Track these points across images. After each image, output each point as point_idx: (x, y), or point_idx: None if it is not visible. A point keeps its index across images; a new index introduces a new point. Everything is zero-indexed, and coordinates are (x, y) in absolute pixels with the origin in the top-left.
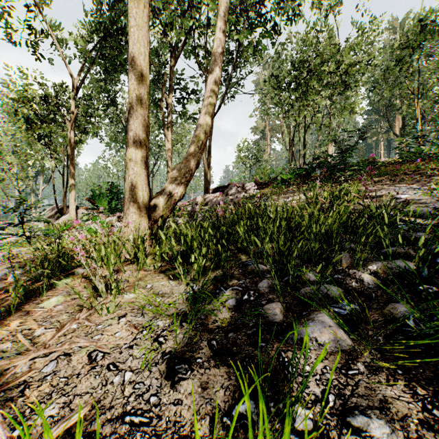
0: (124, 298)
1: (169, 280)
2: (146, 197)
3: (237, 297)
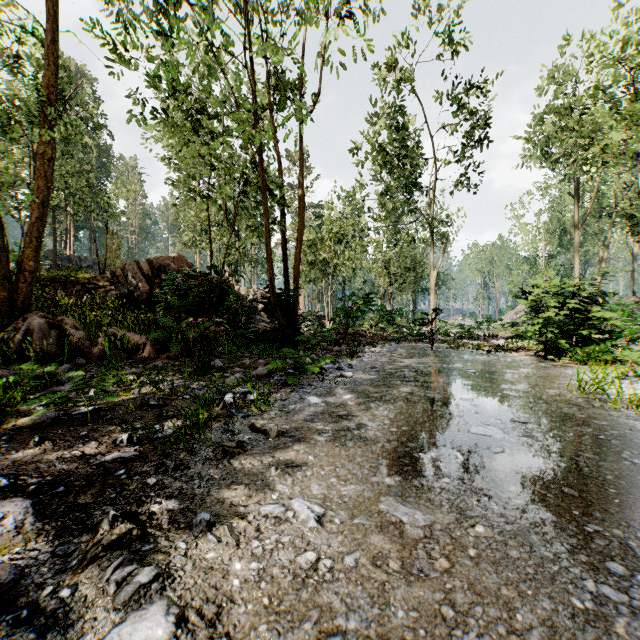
0: None
1: None
2: None
3: None
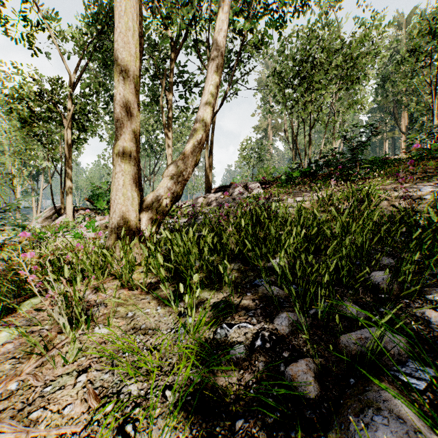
0: (94, 334)
1: (157, 306)
2: (136, 199)
3: (247, 342)
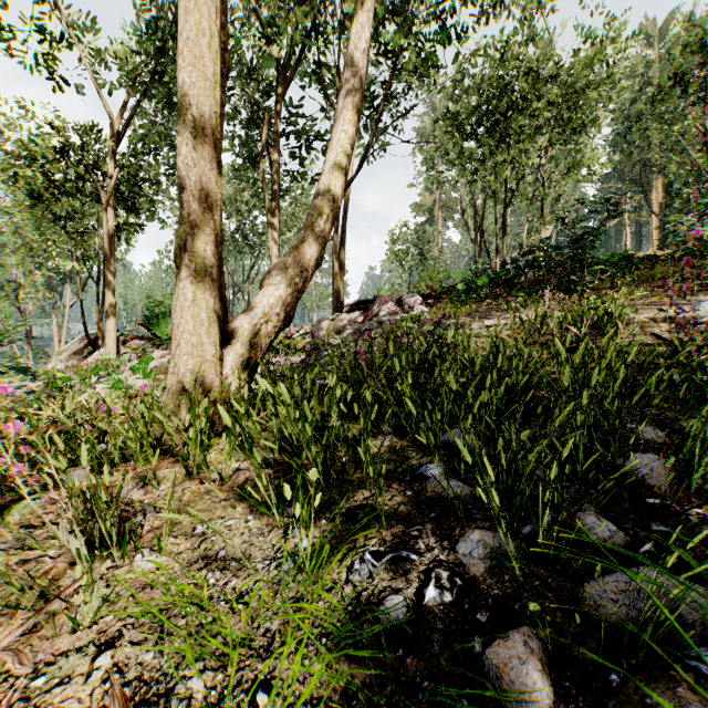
0: (134, 567)
1: (248, 515)
2: (215, 324)
3: (409, 590)
